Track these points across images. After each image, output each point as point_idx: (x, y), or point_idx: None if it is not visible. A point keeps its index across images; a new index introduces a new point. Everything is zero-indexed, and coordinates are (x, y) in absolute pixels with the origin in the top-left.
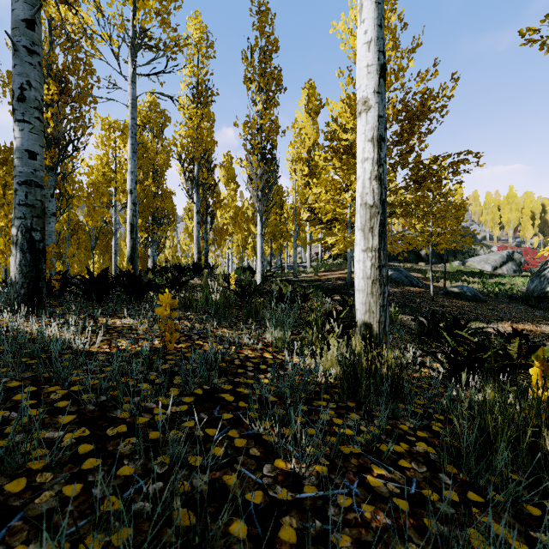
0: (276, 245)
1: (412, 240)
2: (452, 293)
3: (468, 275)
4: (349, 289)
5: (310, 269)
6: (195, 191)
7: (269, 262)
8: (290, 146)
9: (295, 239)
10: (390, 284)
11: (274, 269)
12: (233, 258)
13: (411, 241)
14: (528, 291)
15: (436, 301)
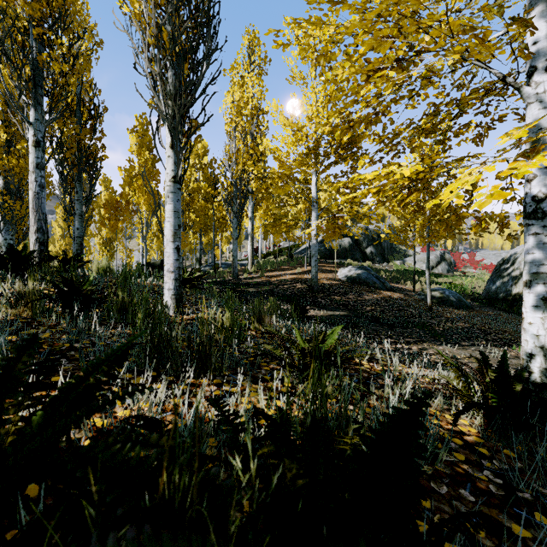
0: (207, 239)
1: (402, 228)
2: (434, 298)
3: (417, 275)
4: (316, 296)
5: (252, 268)
6: (29, 97)
7: (199, 259)
8: (228, 94)
9: (235, 226)
10: (362, 287)
11: (204, 268)
12: (153, 254)
13: (401, 229)
14: (490, 292)
15: (433, 312)
